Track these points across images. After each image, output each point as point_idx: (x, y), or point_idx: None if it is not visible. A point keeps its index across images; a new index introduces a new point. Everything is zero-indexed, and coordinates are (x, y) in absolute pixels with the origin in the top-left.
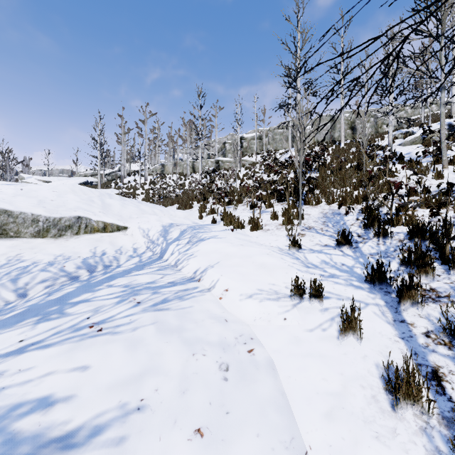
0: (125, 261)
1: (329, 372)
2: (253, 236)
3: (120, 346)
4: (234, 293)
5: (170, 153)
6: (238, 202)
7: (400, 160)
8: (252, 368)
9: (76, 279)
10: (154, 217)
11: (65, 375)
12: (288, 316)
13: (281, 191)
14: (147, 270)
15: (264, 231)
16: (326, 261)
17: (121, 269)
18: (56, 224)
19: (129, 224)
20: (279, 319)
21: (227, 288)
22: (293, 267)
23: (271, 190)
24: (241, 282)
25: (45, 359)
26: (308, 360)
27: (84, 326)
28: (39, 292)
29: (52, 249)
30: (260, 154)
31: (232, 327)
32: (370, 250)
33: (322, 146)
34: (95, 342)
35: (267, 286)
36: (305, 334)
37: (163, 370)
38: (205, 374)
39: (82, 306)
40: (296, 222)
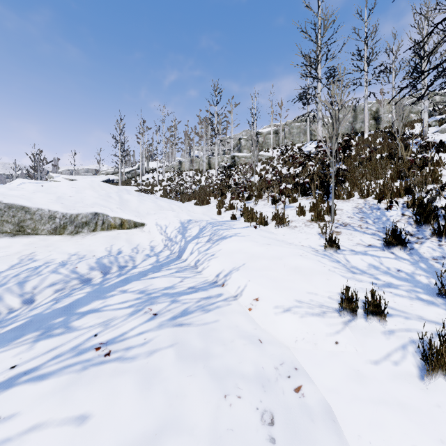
0: (141, 261)
1: (421, 436)
2: (279, 233)
3: (131, 381)
4: (266, 304)
5: (187, 150)
6: (258, 197)
7: (441, 148)
8: (305, 420)
9: (88, 282)
10: (172, 213)
11: (55, 430)
12: (340, 338)
13: (305, 184)
14: (165, 272)
15: (290, 228)
16: (375, 266)
17: (137, 270)
18: (73, 220)
19: (146, 220)
20: (328, 342)
21: (258, 297)
22: (336, 273)
23: (294, 183)
24: (274, 290)
25: (34, 399)
26: (383, 410)
27: (89, 347)
28: (47, 298)
29: (67, 247)
30: (276, 149)
31: (269, 351)
32: (431, 253)
33: (347, 136)
34: (100, 373)
35: (306, 296)
36: (369, 367)
37: (186, 424)
38: (244, 431)
39: (90, 318)
40: (327, 218)
